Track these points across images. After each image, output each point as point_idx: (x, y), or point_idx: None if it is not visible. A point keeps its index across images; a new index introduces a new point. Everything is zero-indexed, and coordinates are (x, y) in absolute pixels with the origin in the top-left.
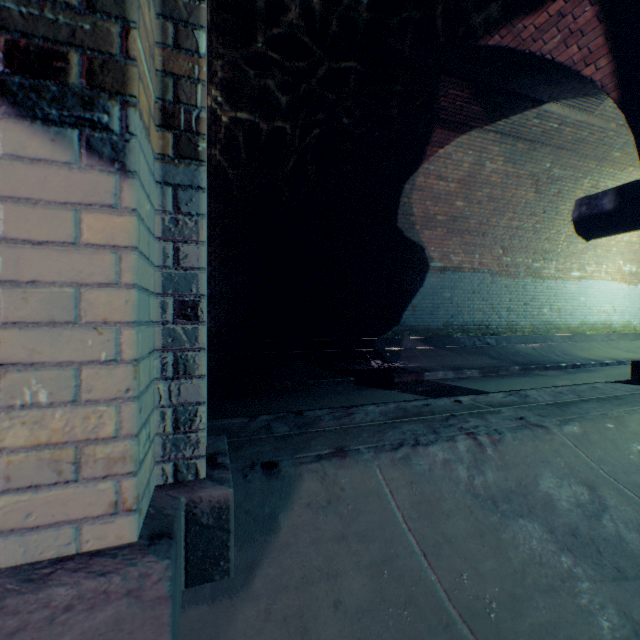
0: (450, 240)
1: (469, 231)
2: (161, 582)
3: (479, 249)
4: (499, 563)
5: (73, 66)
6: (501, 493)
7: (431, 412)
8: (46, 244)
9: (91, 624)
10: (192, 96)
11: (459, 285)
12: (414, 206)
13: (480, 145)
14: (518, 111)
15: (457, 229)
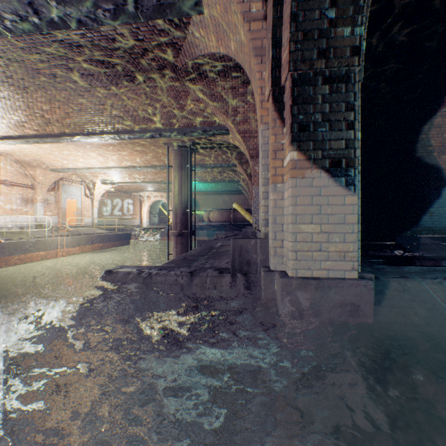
0: None
1: None
2: (370, 285)
3: None
4: None
5: (343, 163)
6: None
7: None
8: (337, 205)
9: (355, 290)
10: None
11: None
12: (431, 139)
13: None
14: None
15: None
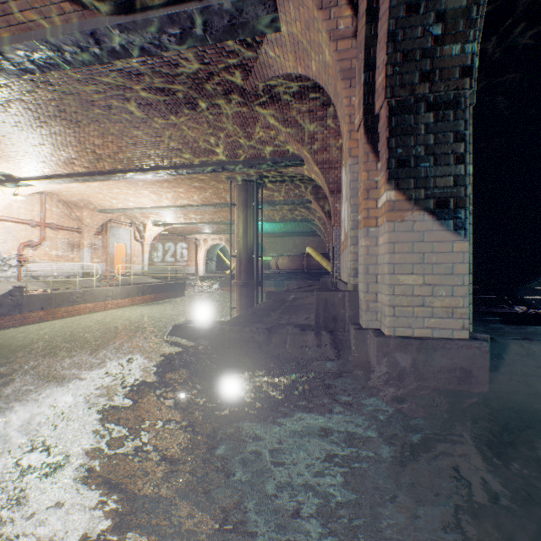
0: None
1: None
2: (485, 347)
3: None
4: None
5: (450, 203)
6: None
7: None
8: (444, 253)
9: (466, 352)
10: None
11: None
12: None
13: None
14: None
15: None
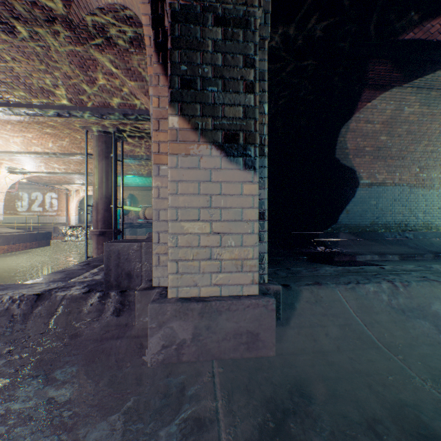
0: (375, 164)
1: (391, 156)
2: (272, 304)
3: (399, 169)
4: (404, 333)
5: (240, 137)
6: (407, 308)
7: (365, 271)
8: (233, 195)
9: (254, 313)
10: (262, 131)
11: (383, 195)
12: (348, 142)
13: (399, 97)
14: (430, 72)
15: (381, 156)
